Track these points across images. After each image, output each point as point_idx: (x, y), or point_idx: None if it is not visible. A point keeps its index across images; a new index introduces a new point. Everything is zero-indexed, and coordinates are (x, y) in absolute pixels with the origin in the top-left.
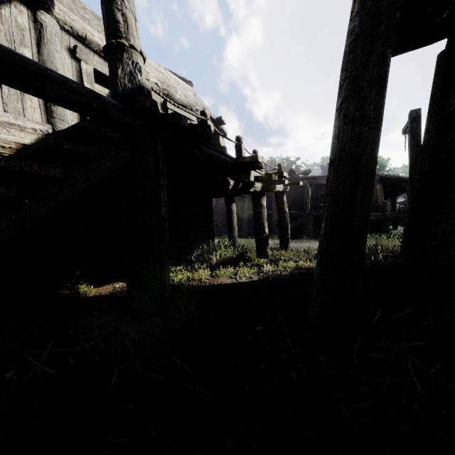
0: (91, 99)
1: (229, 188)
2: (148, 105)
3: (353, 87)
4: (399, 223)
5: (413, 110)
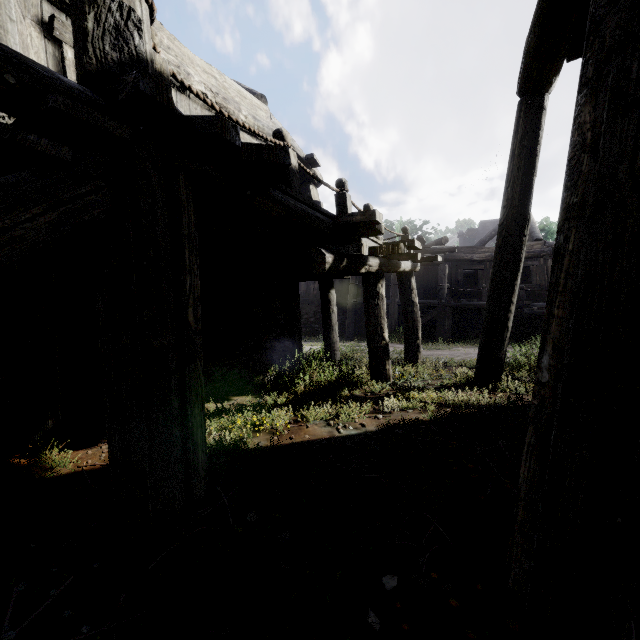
0: None
1: (326, 267)
2: (144, 89)
3: None
4: None
5: None
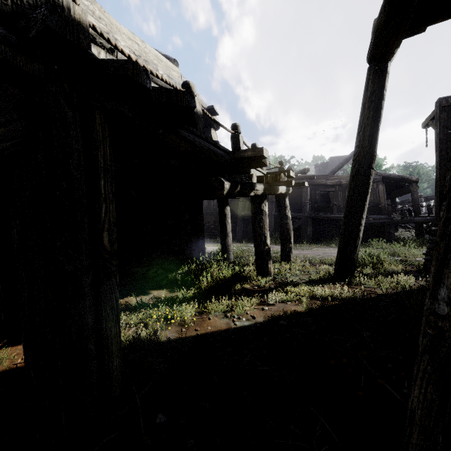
0: None
1: (224, 192)
2: (53, 26)
3: None
4: (399, 225)
5: (442, 98)
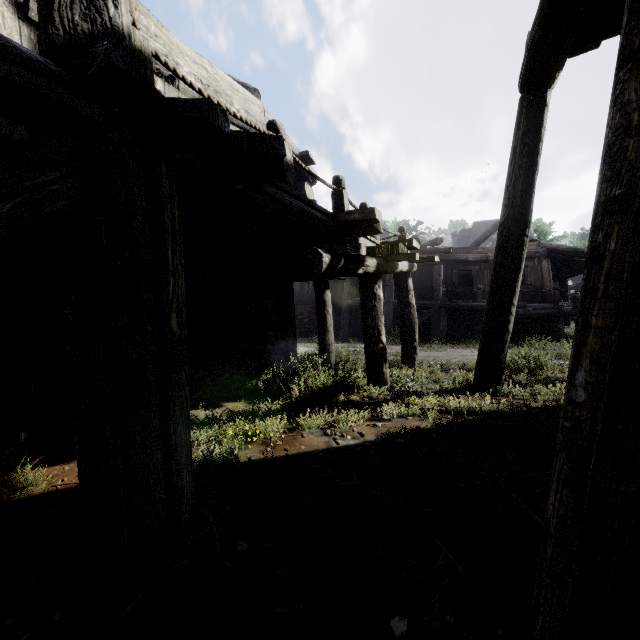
0: None
1: (322, 268)
2: (117, 63)
3: None
4: (572, 318)
5: None
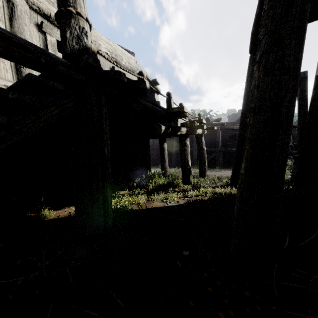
0: (39, 55)
1: (161, 132)
2: (91, 62)
3: (273, 40)
4: None
5: (301, 72)
